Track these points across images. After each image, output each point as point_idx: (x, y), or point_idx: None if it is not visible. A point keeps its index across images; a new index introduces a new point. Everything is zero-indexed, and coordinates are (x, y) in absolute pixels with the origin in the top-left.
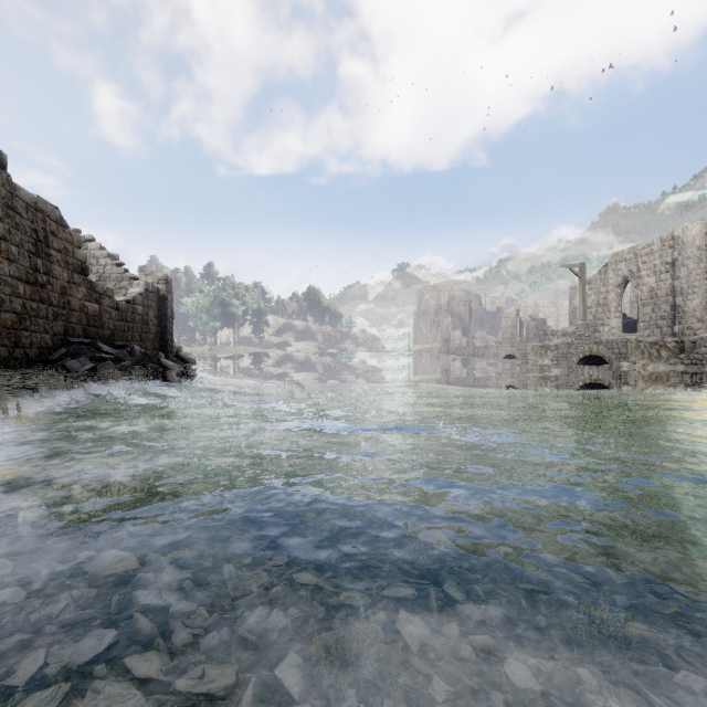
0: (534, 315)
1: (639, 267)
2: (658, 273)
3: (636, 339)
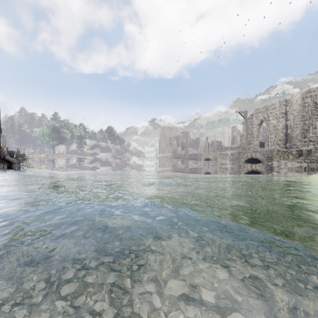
0: (213, 140)
1: (268, 115)
2: (278, 118)
3: (277, 149)
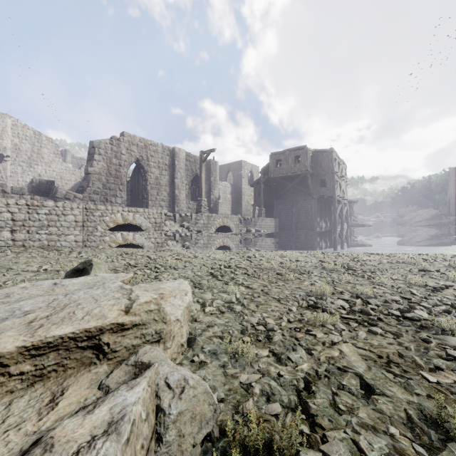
0: None
1: (149, 158)
2: (162, 169)
3: (240, 217)
